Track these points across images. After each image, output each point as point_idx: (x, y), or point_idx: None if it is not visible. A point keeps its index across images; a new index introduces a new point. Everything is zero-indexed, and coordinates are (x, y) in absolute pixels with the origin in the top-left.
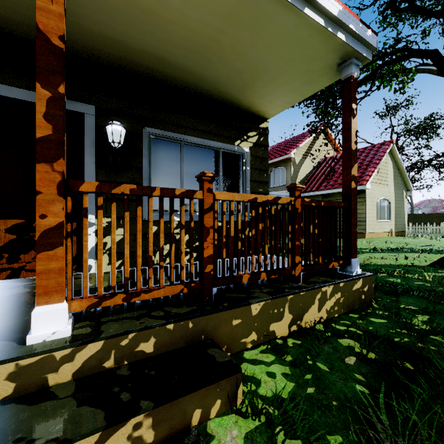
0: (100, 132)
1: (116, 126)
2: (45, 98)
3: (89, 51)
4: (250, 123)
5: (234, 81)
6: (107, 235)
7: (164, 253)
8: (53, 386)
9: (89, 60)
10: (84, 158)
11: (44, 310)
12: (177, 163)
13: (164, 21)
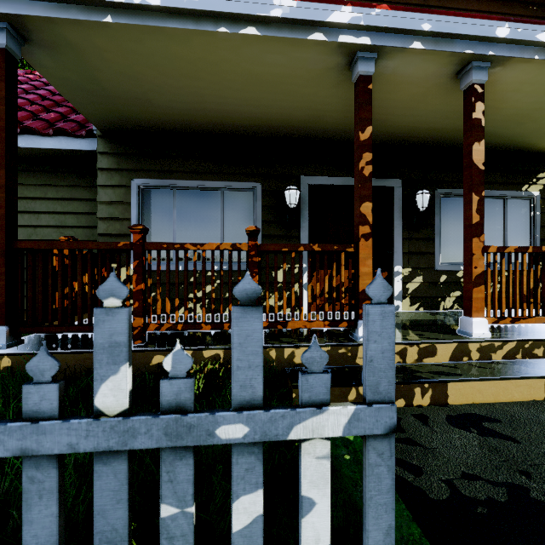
0: (404, 200)
1: (425, 194)
2: (476, 201)
3: (406, 140)
4: (540, 164)
5: (538, 132)
6: (408, 282)
7: (451, 300)
8: (494, 361)
9: (399, 145)
10: (392, 221)
11: (477, 320)
12: (462, 216)
13: (493, 110)
